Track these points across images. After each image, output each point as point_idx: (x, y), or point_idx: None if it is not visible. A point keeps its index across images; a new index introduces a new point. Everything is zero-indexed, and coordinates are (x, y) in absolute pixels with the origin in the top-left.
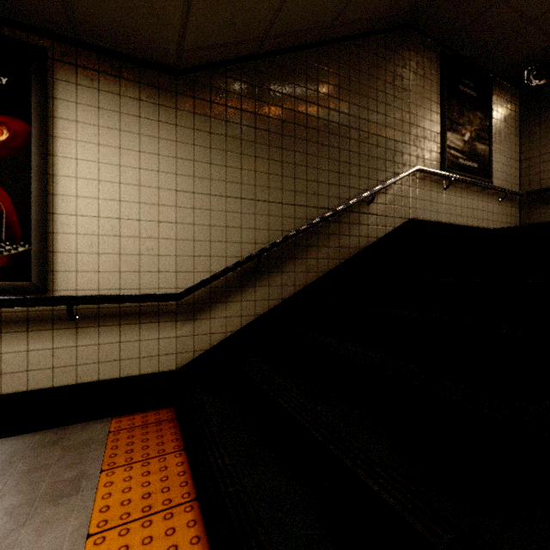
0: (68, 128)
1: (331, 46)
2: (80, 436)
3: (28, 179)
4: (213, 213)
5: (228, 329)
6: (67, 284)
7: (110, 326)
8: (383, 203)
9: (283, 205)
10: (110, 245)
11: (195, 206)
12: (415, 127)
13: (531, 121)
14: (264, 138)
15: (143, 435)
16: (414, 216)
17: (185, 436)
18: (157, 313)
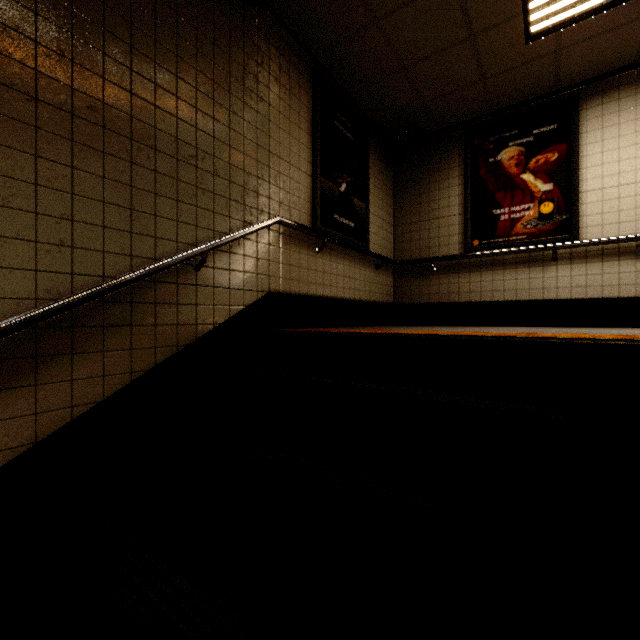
0: None
1: None
2: None
3: None
4: None
5: None
6: None
7: None
8: (226, 267)
9: None
10: None
11: None
12: (278, 159)
13: (403, 185)
14: None
15: None
16: (276, 287)
17: None
18: None
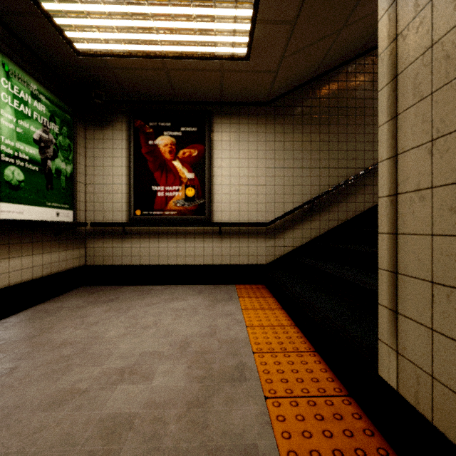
0: (218, 144)
1: (366, 55)
2: (224, 288)
3: (204, 170)
4: (285, 178)
5: (294, 245)
6: (218, 217)
7: (235, 239)
8: None
9: (329, 169)
10: (235, 198)
11: (275, 175)
12: None
13: None
14: (316, 129)
15: (252, 291)
16: None
17: (273, 293)
18: (256, 233)
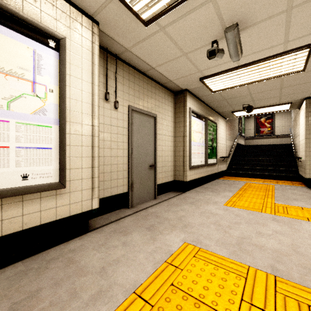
0: (276, 118)
1: None
2: None
3: (272, 124)
4: None
5: None
6: (276, 134)
7: (281, 138)
8: None
9: None
10: (281, 129)
11: None
12: None
13: None
14: None
15: None
16: None
17: None
18: (287, 137)
